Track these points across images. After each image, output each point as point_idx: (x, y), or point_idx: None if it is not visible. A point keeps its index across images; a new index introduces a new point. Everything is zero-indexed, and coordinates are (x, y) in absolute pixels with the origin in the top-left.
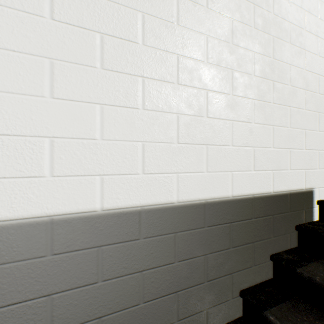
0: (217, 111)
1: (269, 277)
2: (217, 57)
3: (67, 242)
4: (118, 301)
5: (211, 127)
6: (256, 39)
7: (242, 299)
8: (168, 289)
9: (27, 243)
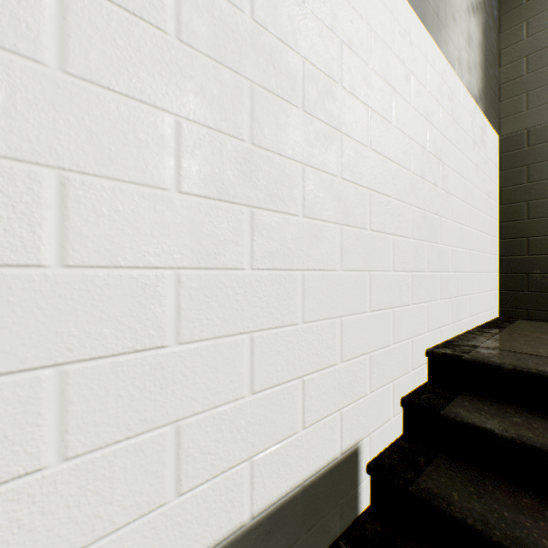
0: None
1: None
2: None
3: None
4: None
5: None
6: (188, 76)
7: None
8: None
9: None
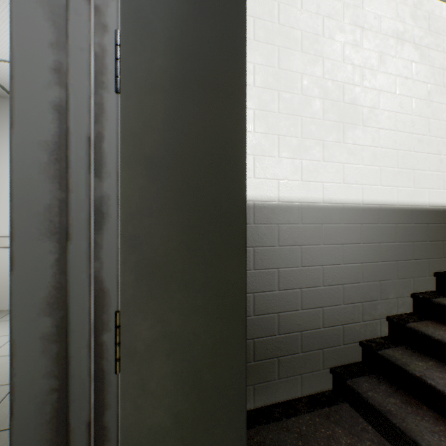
0: (419, 148)
1: None
2: (419, 111)
3: (348, 218)
4: (369, 257)
5: (415, 158)
6: (444, 95)
7: (435, 279)
8: (392, 258)
9: (334, 216)
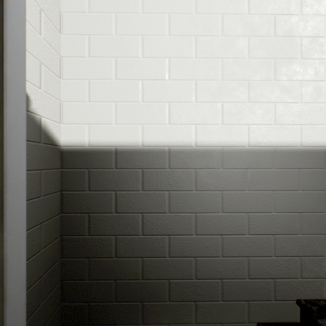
0: None
1: None
2: None
3: (281, 162)
4: (310, 206)
5: None
6: None
7: None
8: None
9: (263, 160)
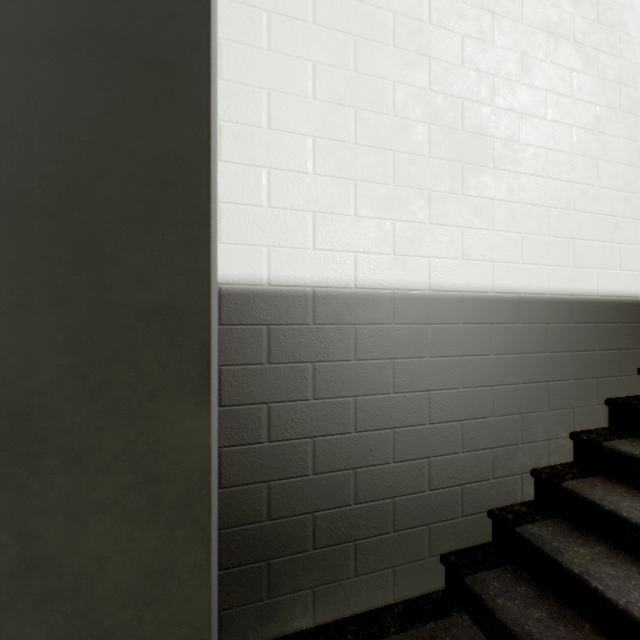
0: (583, 204)
1: (636, 394)
2: (582, 148)
3: (470, 315)
4: (503, 376)
5: (577, 221)
6: (621, 123)
7: (607, 409)
8: (540, 377)
9: (448, 311)
